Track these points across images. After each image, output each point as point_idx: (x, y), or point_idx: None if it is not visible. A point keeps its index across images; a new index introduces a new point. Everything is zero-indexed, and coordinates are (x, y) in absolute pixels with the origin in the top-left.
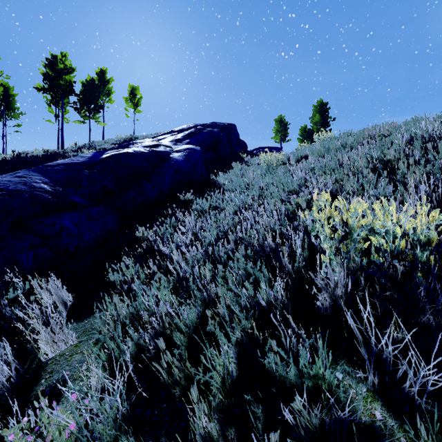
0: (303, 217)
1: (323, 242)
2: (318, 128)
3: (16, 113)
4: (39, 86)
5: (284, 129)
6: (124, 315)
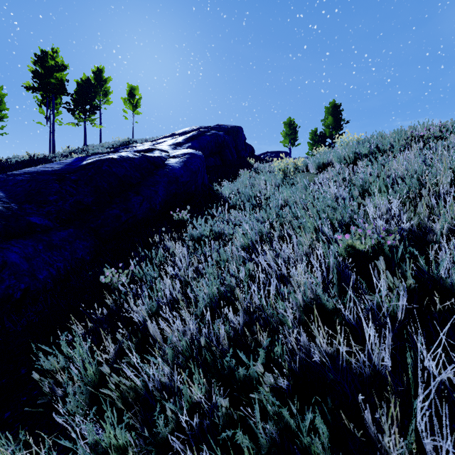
0: None
1: None
2: (331, 132)
3: (6, 115)
4: (28, 85)
5: (294, 132)
6: None
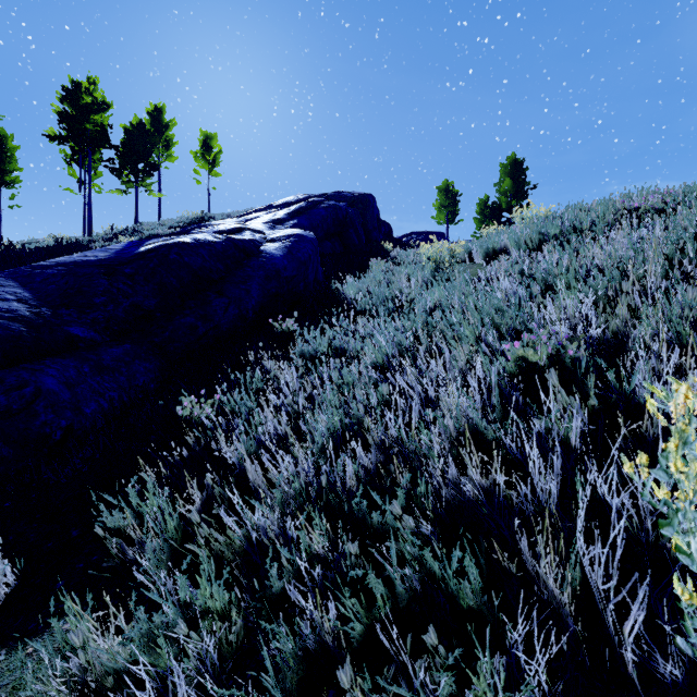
0: (631, 473)
1: (692, 554)
2: (509, 201)
3: (18, 178)
4: (51, 133)
5: (453, 203)
6: (102, 667)
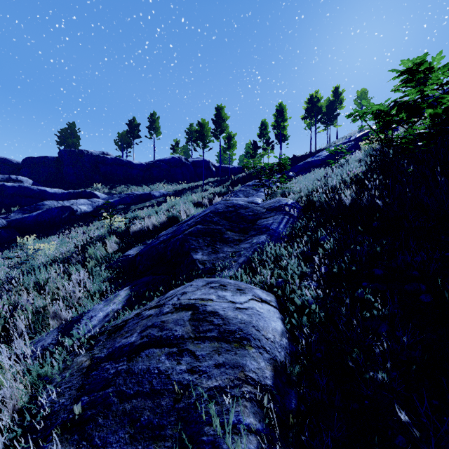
0: None
1: None
2: None
3: (286, 137)
4: (302, 117)
5: None
6: None
